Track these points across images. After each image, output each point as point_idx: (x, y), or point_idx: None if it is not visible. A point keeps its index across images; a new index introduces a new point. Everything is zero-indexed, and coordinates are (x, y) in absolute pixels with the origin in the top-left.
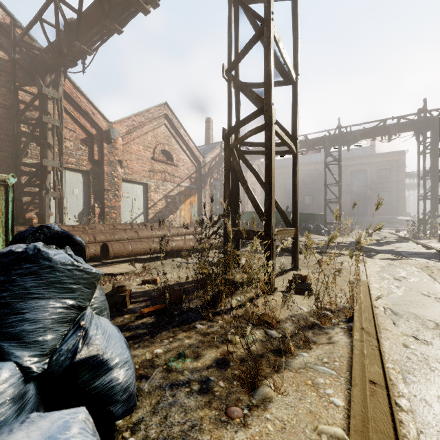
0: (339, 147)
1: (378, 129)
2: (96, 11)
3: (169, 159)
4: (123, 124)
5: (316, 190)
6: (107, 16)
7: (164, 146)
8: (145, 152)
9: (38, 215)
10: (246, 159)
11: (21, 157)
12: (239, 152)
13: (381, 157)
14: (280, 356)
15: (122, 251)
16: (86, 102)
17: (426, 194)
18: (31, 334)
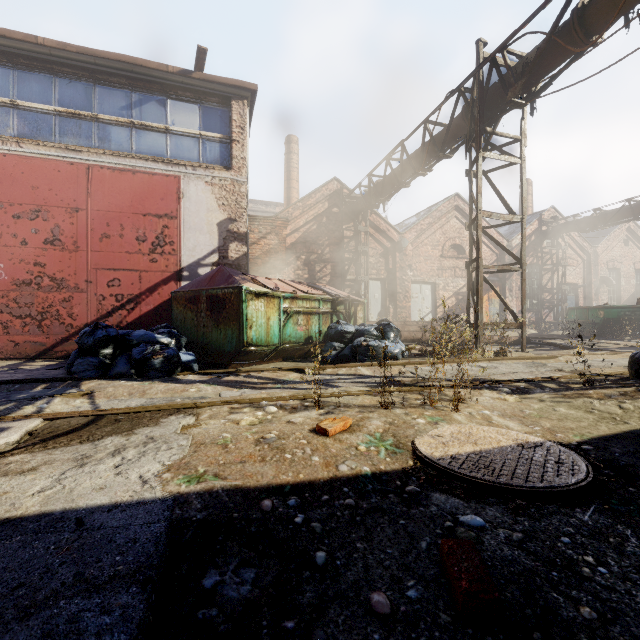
0: None
1: None
2: (393, 178)
3: (460, 253)
4: (412, 231)
5: None
6: (400, 183)
7: (454, 240)
8: (433, 251)
9: None
10: (484, 278)
11: (346, 276)
12: None
13: None
14: None
15: (409, 337)
16: (383, 223)
17: None
18: (389, 337)
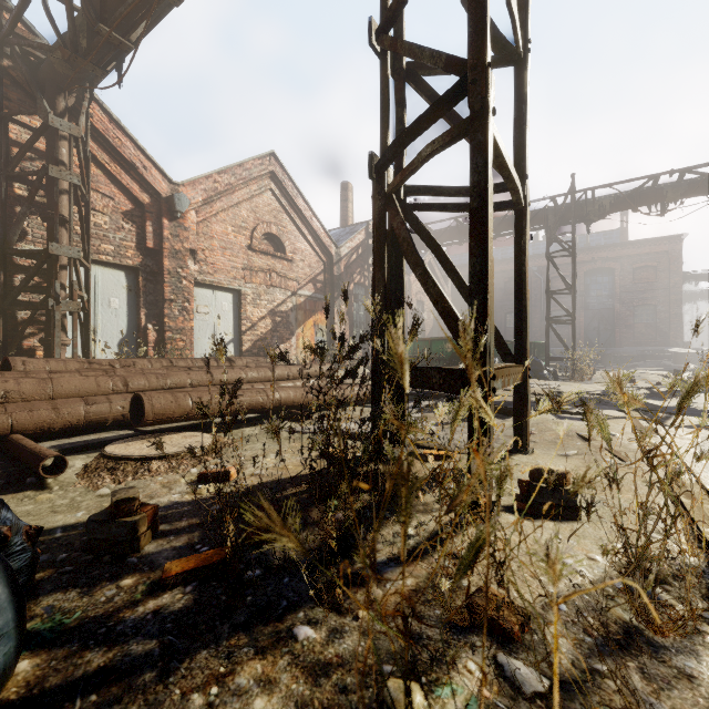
0: (573, 226)
1: (644, 193)
2: None
3: (278, 250)
4: (198, 186)
5: None
6: None
7: (270, 226)
8: (236, 236)
9: (43, 343)
10: (418, 221)
11: (13, 240)
12: (404, 206)
13: (639, 247)
14: None
15: (172, 409)
16: (133, 148)
17: None
18: None
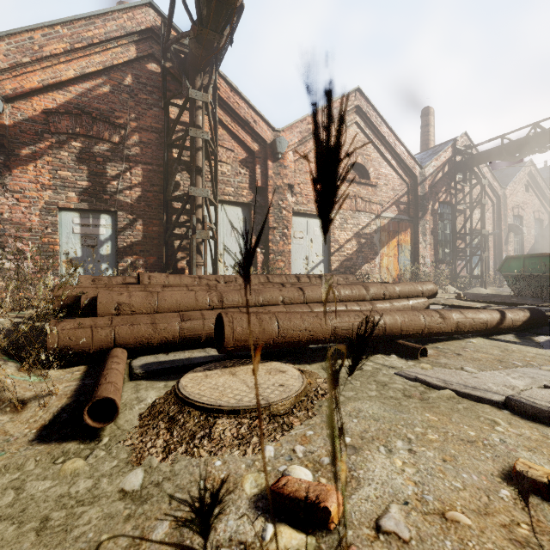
0: None
1: None
2: None
3: (362, 177)
4: (294, 130)
5: None
6: None
7: (355, 156)
8: None
9: (187, 264)
10: None
11: (170, 190)
12: None
13: None
14: None
15: (256, 334)
16: (246, 108)
17: None
18: None
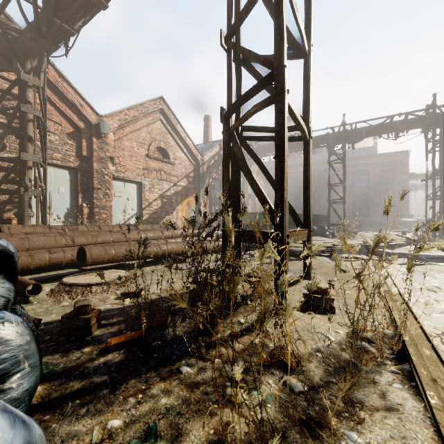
0: (343, 145)
1: (385, 126)
2: None
3: (165, 157)
4: (114, 117)
5: (318, 191)
6: None
7: (160, 142)
8: (139, 148)
9: (17, 215)
10: (249, 147)
11: None
12: (241, 137)
13: (384, 158)
14: (313, 435)
15: (103, 256)
16: (74, 93)
17: (436, 194)
18: None
